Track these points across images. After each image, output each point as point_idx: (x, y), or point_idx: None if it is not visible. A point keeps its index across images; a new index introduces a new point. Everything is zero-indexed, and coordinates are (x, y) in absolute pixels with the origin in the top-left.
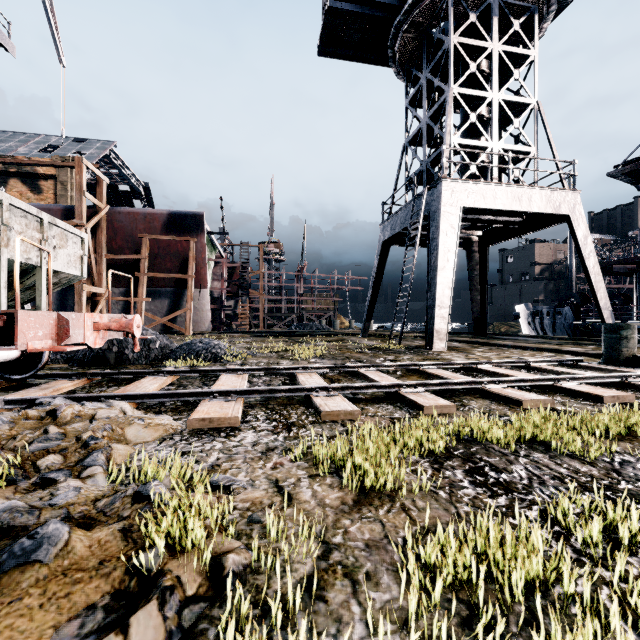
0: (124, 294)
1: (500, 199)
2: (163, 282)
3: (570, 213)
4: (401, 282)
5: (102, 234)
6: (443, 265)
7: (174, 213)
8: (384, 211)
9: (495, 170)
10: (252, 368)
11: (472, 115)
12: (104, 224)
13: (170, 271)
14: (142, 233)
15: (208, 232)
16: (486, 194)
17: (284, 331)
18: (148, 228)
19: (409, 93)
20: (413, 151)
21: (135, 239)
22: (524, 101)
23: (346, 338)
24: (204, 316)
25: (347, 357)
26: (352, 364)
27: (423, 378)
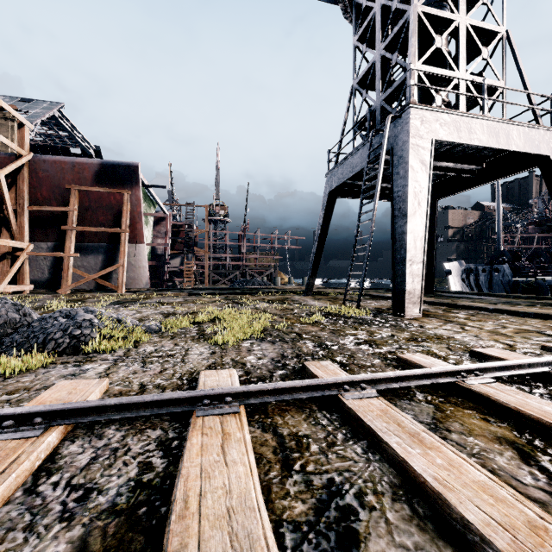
0: (53, 249)
1: (475, 133)
2: (95, 237)
3: (550, 154)
4: (357, 232)
5: (23, 183)
6: (414, 209)
7: (106, 163)
8: (330, 159)
9: (462, 105)
10: (79, 407)
11: (437, 39)
12: (26, 173)
13: (103, 225)
14: (70, 184)
15: (144, 185)
16: (460, 126)
17: (225, 288)
18: (77, 179)
19: (358, 29)
20: (363, 91)
21: (63, 190)
22: (493, 29)
23: (289, 297)
24: (141, 273)
25: (299, 334)
26: (324, 378)
27: (499, 423)
